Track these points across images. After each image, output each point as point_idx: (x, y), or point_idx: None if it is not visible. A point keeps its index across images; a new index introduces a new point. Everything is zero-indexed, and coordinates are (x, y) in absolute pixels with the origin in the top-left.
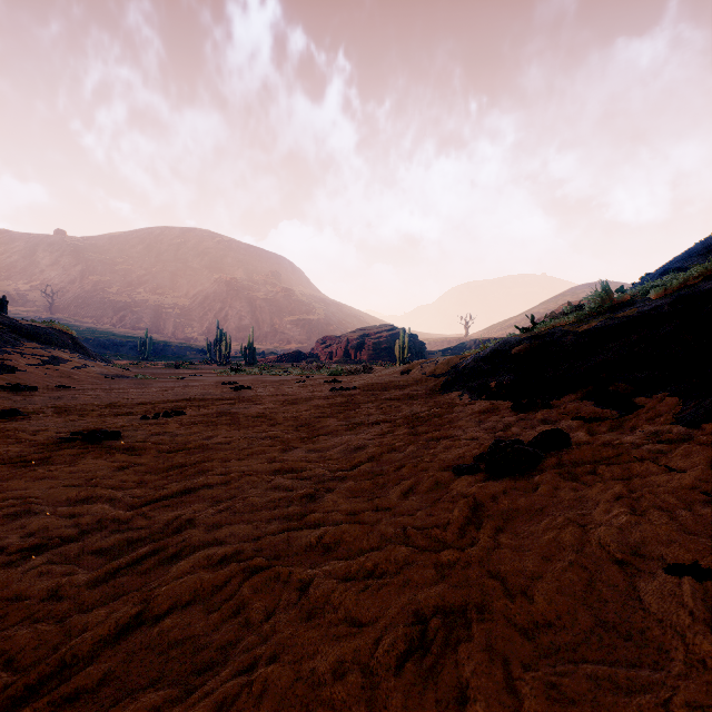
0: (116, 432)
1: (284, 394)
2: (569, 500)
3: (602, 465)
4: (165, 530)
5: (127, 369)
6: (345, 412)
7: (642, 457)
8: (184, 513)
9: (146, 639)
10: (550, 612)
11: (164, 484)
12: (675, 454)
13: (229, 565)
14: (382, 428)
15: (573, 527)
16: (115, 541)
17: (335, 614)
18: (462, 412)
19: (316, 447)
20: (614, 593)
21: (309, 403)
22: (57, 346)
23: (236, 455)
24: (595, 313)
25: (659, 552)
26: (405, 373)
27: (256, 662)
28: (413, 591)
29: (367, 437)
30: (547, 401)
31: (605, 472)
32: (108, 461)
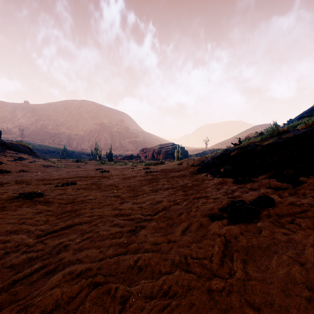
0: (41, 193)
1: (124, 174)
2: (284, 241)
3: (297, 218)
4: (51, 252)
5: (54, 163)
6: (152, 183)
7: None
8: (63, 241)
9: None
10: None
11: (58, 222)
12: None
13: (81, 281)
14: (169, 192)
15: (298, 267)
16: (21, 259)
17: None
18: (208, 183)
19: (137, 201)
20: None
21: (135, 178)
22: (22, 152)
23: (97, 206)
24: (270, 136)
25: None
26: (179, 164)
27: None
28: None
29: (163, 196)
30: (251, 178)
31: (302, 223)
32: (33, 209)
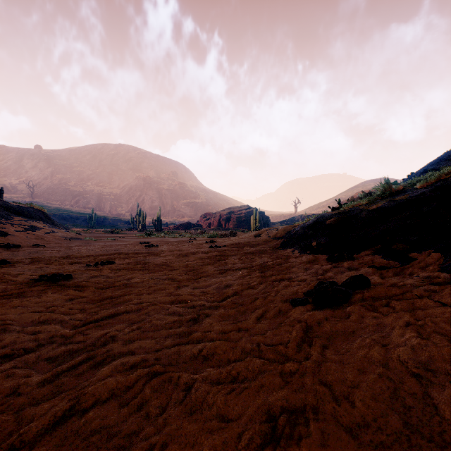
0: (68, 275)
1: (179, 250)
2: (372, 325)
3: (393, 300)
4: (95, 343)
5: (79, 234)
6: (218, 261)
7: (421, 295)
8: (109, 331)
9: (75, 427)
10: (367, 415)
11: (97, 311)
12: (445, 293)
13: (137, 371)
14: (242, 273)
15: (378, 347)
16: (61, 351)
17: (209, 411)
18: (294, 262)
19: (199, 285)
20: (415, 400)
21: (195, 256)
22: (34, 219)
23: (146, 291)
24: (380, 197)
25: (444, 368)
26: (257, 236)
27: (151, 449)
28: (265, 394)
29: (233, 279)
30: (351, 255)
31: (396, 305)
32: (62, 294)
